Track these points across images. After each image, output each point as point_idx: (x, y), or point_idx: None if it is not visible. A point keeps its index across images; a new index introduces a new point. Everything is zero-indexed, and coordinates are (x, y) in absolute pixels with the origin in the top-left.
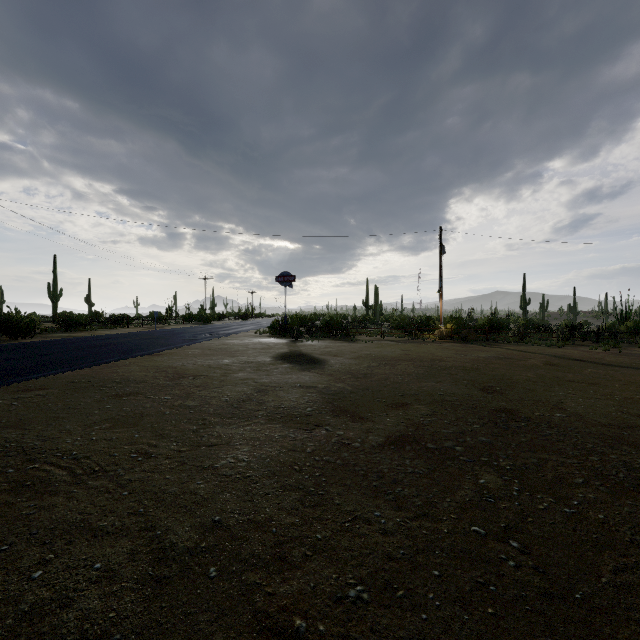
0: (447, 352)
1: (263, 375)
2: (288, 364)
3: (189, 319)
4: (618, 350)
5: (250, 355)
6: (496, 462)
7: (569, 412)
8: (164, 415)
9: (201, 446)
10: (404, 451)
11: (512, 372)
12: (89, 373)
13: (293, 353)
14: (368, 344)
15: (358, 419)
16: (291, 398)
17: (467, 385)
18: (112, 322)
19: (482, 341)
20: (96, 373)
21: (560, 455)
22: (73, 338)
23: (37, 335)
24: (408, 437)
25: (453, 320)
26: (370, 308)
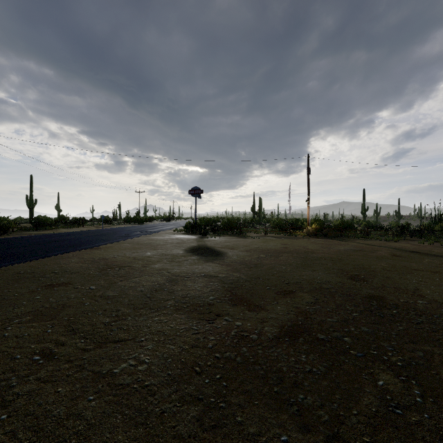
0: (315, 245)
1: (175, 266)
2: (196, 256)
3: (128, 221)
4: (440, 244)
5: (168, 248)
6: (386, 356)
7: (428, 299)
8: (83, 306)
9: (108, 342)
10: (298, 344)
11: (369, 262)
12: (36, 264)
13: (200, 247)
14: (256, 239)
15: (253, 307)
16: (196, 287)
17: (337, 274)
18: (72, 223)
19: (338, 237)
20: (42, 264)
21: (441, 347)
22: (39, 235)
23: (14, 233)
24: (299, 327)
25: (316, 222)
26: (256, 213)
